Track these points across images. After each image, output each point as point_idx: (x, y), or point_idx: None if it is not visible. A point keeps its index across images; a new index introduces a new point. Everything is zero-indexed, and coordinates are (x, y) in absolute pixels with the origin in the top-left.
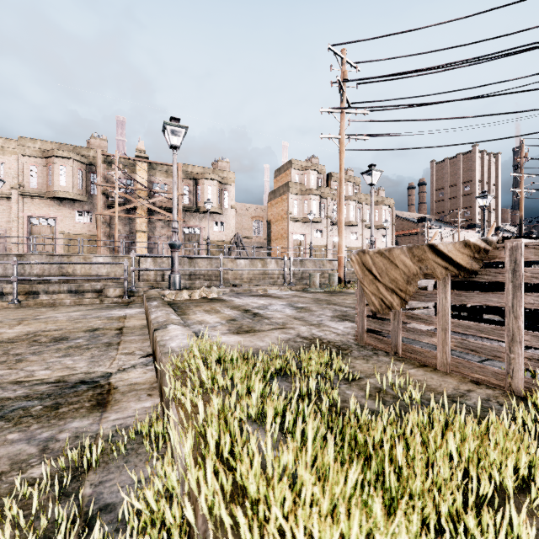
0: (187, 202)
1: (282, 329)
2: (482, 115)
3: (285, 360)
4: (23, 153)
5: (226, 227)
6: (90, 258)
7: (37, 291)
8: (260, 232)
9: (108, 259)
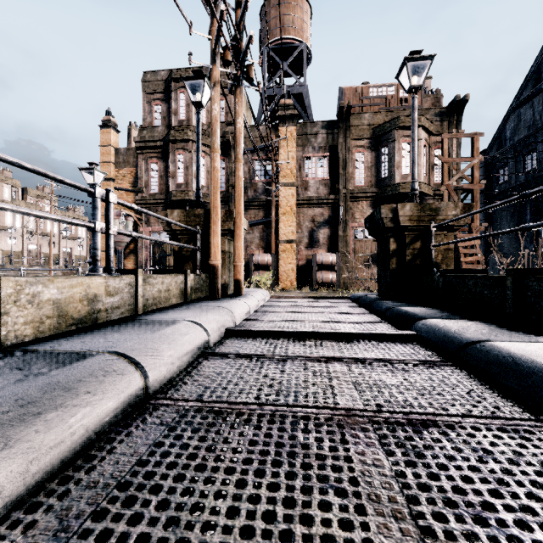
0: None
1: None
2: None
3: None
4: None
5: None
6: None
7: None
8: None
9: None
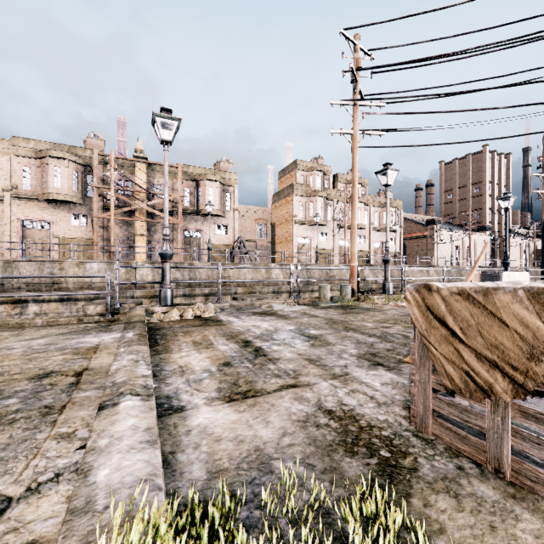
0: (188, 204)
1: (295, 389)
2: (517, 105)
3: (308, 494)
4: (15, 153)
5: (229, 231)
6: (83, 265)
7: (26, 300)
8: (264, 234)
9: (102, 265)
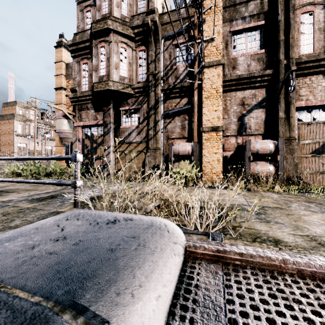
0: None
1: None
2: None
3: None
4: None
5: None
6: None
7: None
8: None
9: None
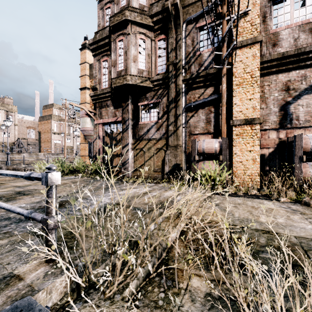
0: None
1: None
2: None
3: None
4: None
5: (11, 135)
6: None
7: None
8: (33, 136)
9: None
